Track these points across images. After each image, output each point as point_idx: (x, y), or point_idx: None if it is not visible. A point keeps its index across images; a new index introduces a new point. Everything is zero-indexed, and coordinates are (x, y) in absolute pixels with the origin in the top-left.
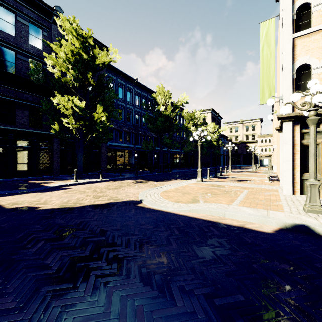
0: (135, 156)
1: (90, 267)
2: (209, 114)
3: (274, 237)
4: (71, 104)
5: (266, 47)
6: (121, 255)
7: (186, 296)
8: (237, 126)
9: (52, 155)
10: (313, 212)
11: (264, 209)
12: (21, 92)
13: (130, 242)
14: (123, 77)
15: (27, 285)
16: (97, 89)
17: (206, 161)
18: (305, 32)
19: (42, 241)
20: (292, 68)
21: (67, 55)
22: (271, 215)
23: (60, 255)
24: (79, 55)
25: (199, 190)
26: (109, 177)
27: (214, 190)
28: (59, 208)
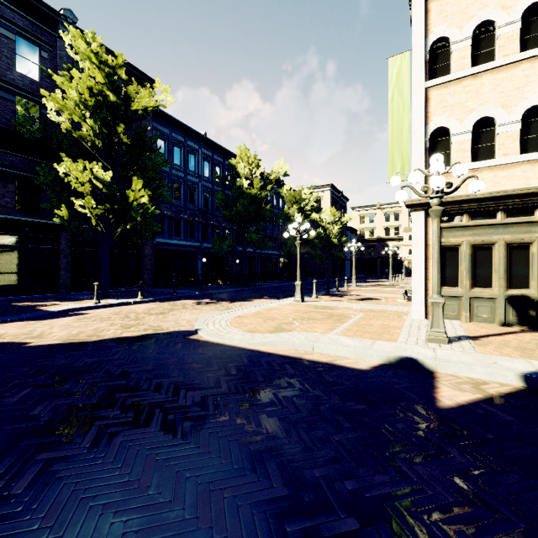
0: (203, 261)
1: (96, 416)
2: (327, 193)
3: (367, 374)
4: (89, 176)
5: (398, 96)
6: (143, 402)
7: (217, 442)
8: (372, 212)
9: (57, 259)
10: (435, 341)
11: (373, 338)
12: (2, 153)
13: (162, 385)
14: (181, 131)
15: (1, 439)
16: (134, 150)
17: (321, 269)
18: (441, 80)
19: (29, 388)
20: (425, 132)
21: (81, 94)
22: (376, 346)
23: (54, 405)
24: (102, 95)
25: (292, 314)
26: (156, 296)
27: (314, 314)
28: (62, 343)
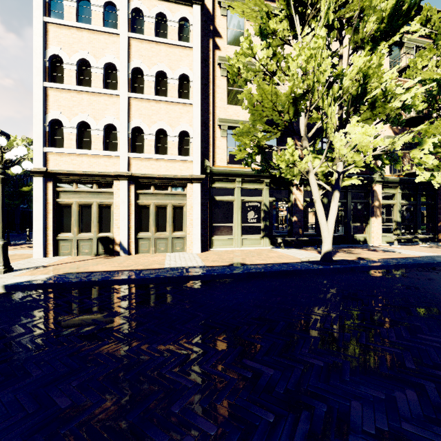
0: None
1: None
2: None
3: None
4: None
5: None
6: None
7: None
8: None
9: None
10: None
11: None
12: None
13: None
14: None
15: None
16: None
17: None
18: (56, 85)
19: None
20: (45, 119)
21: None
22: None
23: None
24: None
25: None
26: None
27: None
28: None
